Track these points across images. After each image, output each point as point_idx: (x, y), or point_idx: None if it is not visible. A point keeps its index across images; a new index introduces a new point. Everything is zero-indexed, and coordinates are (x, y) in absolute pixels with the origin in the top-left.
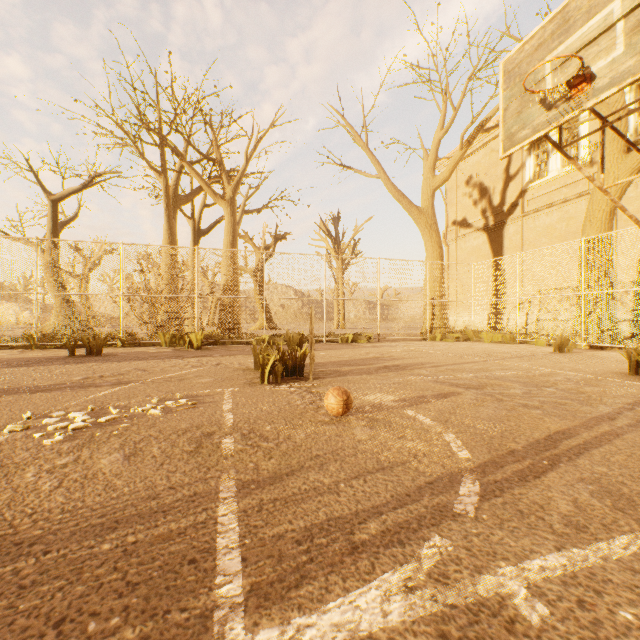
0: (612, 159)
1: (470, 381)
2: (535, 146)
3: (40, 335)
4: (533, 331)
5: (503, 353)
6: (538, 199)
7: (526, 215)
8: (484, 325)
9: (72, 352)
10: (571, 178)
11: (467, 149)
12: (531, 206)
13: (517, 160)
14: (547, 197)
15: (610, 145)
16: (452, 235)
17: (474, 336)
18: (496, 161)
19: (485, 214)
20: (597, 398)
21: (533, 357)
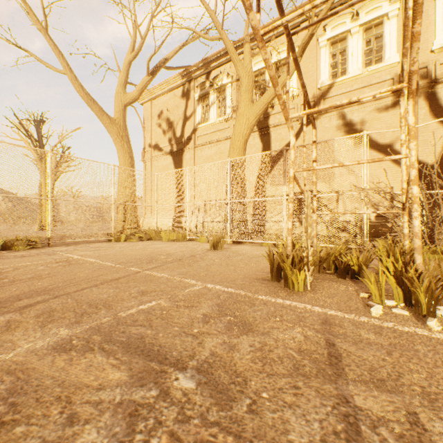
0: (246, 105)
1: (10, 389)
2: (202, 100)
3: None
4: (199, 230)
5: (169, 255)
6: (204, 137)
7: (197, 147)
8: (165, 226)
9: None
10: (222, 126)
11: (153, 77)
12: (200, 141)
13: (191, 106)
14: (209, 136)
15: (245, 94)
16: (149, 155)
17: (156, 235)
18: (178, 104)
19: (171, 142)
20: (278, 421)
21: (193, 259)
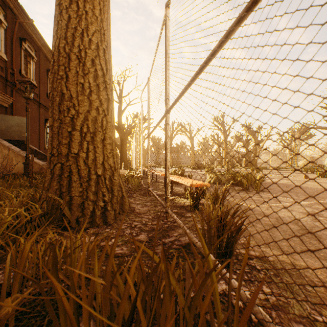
0: None
1: None
2: None
3: (306, 168)
4: None
5: None
6: None
7: None
8: None
9: (306, 172)
10: None
11: None
12: None
13: None
14: None
15: None
16: None
17: None
18: None
19: None
20: None
21: None
